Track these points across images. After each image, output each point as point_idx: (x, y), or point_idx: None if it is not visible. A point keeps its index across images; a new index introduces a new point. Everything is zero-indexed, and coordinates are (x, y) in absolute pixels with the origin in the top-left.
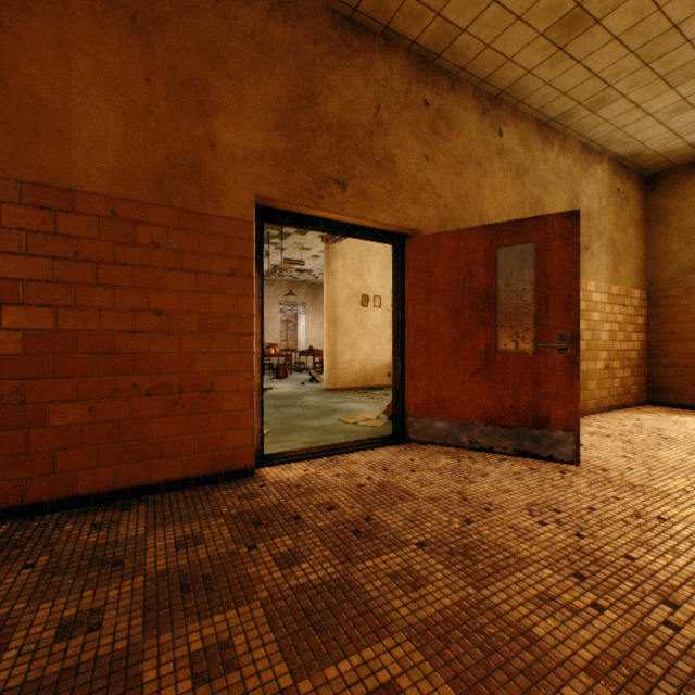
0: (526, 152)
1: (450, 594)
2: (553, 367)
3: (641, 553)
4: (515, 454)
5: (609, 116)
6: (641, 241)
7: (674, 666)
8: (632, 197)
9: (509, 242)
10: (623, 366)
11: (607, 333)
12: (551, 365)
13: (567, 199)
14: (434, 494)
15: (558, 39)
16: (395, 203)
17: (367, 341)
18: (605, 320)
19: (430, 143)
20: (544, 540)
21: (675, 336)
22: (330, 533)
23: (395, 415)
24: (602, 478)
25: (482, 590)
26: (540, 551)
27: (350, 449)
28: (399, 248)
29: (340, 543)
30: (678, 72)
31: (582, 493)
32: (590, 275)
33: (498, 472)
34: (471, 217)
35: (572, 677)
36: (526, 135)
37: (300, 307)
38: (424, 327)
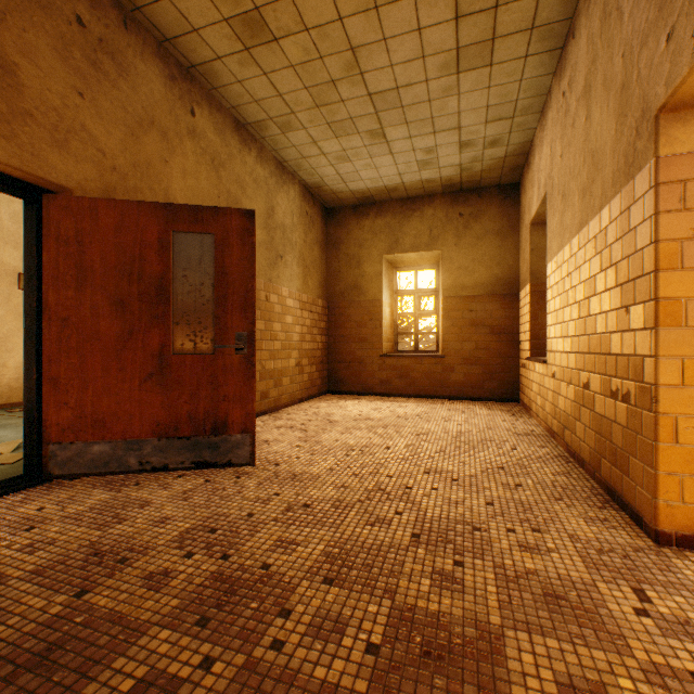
0: (223, 145)
1: None
2: (232, 368)
3: (279, 555)
4: (194, 467)
5: (297, 143)
6: (324, 260)
7: None
8: (318, 222)
9: (188, 229)
10: (311, 363)
11: (299, 335)
12: (230, 366)
13: (265, 207)
14: (48, 561)
15: (244, 37)
16: (19, 136)
17: None
18: (297, 324)
19: (89, 78)
20: (183, 580)
21: (345, 338)
22: None
23: (30, 445)
24: (273, 474)
25: None
26: (170, 601)
27: None
28: (35, 205)
29: None
30: (339, 125)
31: (249, 497)
32: (285, 282)
33: (167, 496)
34: (155, 194)
35: None
36: (223, 127)
37: None
38: (75, 320)
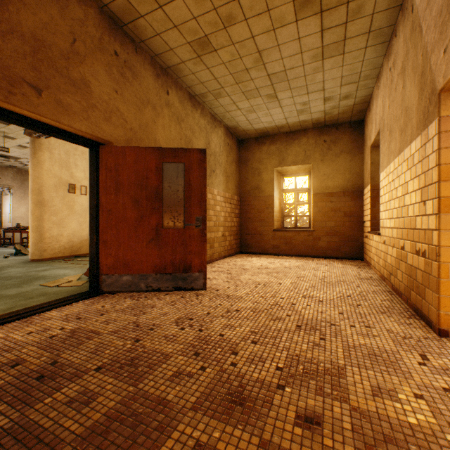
0: (183, 109)
1: (116, 397)
2: (194, 236)
3: (227, 331)
4: (173, 290)
5: (223, 104)
6: (238, 172)
7: (232, 385)
8: (234, 148)
9: (170, 161)
10: (230, 234)
11: (223, 218)
12: (192, 235)
13: (205, 142)
14: (117, 328)
15: (198, 50)
16: (91, 117)
17: (74, 220)
18: (222, 211)
19: (120, 83)
20: (182, 338)
21: (250, 219)
22: (11, 388)
23: (92, 275)
24: (216, 295)
25: (139, 384)
26: (179, 346)
27: (47, 308)
28: (95, 151)
29: (20, 393)
30: (249, 92)
31: (206, 305)
32: (216, 186)
33: (163, 303)
34: (150, 141)
35: (185, 416)
36: (183, 99)
37: (6, 189)
38: (114, 210)
